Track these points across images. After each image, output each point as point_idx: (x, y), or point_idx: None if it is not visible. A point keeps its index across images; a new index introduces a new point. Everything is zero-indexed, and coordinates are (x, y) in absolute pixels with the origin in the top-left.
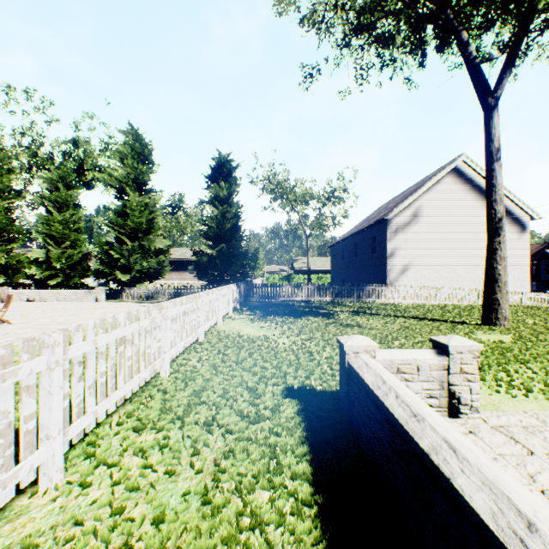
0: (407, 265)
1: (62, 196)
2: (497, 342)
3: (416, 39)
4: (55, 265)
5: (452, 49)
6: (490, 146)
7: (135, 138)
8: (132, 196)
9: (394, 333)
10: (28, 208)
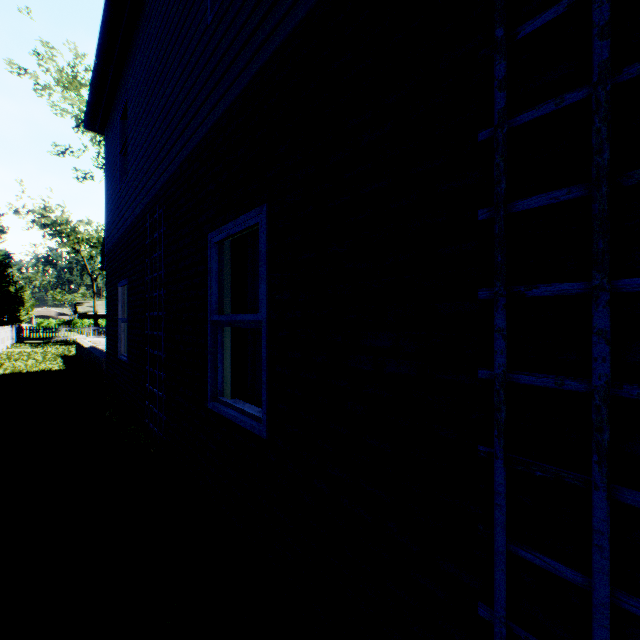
0: None
1: None
2: None
3: None
4: None
5: None
6: None
7: None
8: None
9: None
10: None
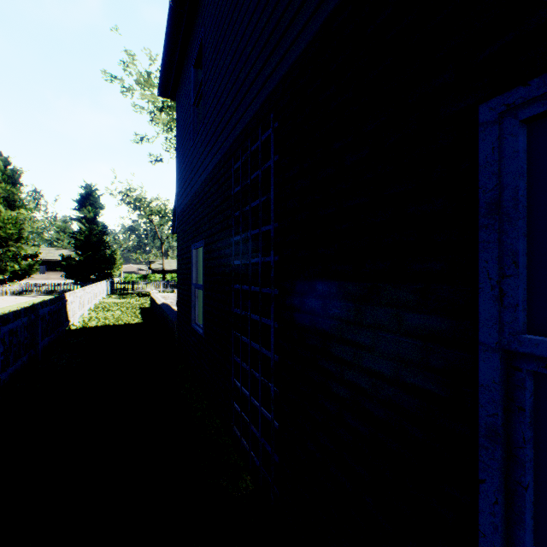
0: None
1: None
2: None
3: None
4: None
5: None
6: None
7: (5, 163)
8: (3, 211)
9: None
10: None
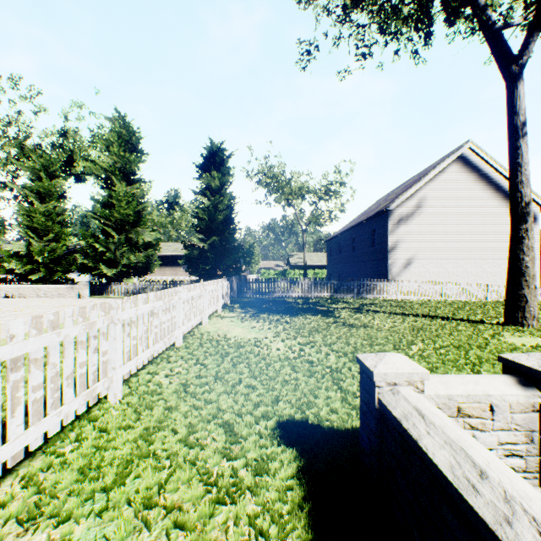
0: (410, 259)
1: (44, 186)
2: (536, 348)
3: (423, 12)
4: (37, 259)
5: (462, 23)
6: (514, 120)
7: (123, 125)
8: (119, 186)
9: (407, 335)
10: (16, 200)
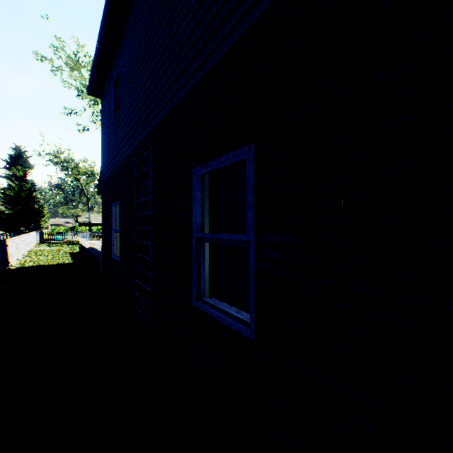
0: None
1: None
2: None
3: None
4: None
5: None
6: None
7: None
8: None
9: None
10: None
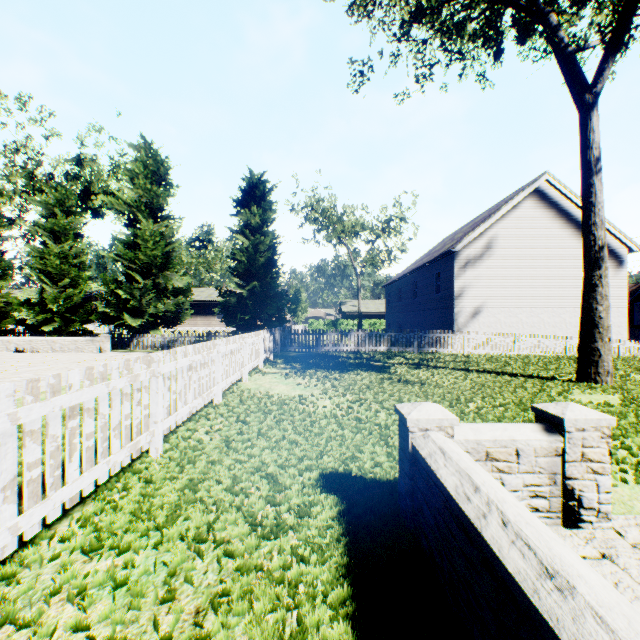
0: (479, 307)
1: (59, 224)
2: (603, 405)
3: (491, 28)
4: (51, 307)
5: (535, 41)
6: (587, 154)
7: (149, 154)
8: (145, 224)
9: (467, 392)
10: (24, 239)
